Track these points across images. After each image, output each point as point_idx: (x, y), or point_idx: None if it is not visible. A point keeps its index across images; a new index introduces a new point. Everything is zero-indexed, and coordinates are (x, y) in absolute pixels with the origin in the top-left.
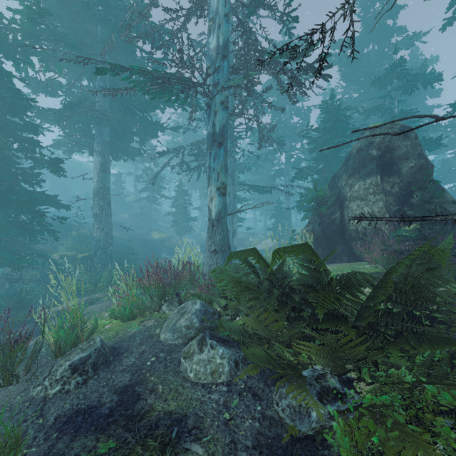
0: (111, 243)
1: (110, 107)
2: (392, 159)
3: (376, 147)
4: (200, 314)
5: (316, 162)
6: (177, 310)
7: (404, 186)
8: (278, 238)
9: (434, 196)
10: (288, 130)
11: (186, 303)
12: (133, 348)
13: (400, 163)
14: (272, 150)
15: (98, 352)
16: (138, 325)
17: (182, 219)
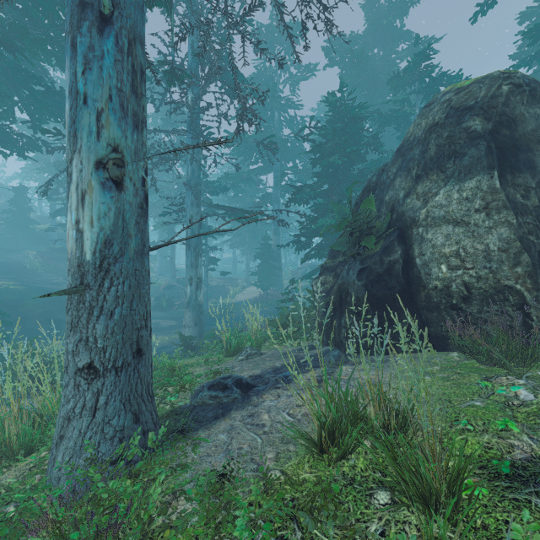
0: None
1: None
2: (514, 139)
3: (481, 114)
4: None
5: (320, 181)
6: None
7: None
8: (265, 285)
9: None
10: (278, 141)
11: None
12: None
13: (529, 149)
14: (257, 168)
15: None
16: None
17: None
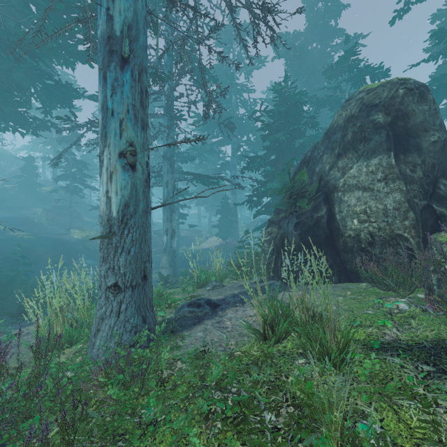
0: None
1: None
2: (407, 129)
3: (383, 111)
4: None
5: (269, 152)
6: None
7: (427, 169)
8: (225, 236)
9: None
10: (235, 119)
11: None
12: None
13: (417, 136)
14: (218, 141)
15: None
16: None
17: None
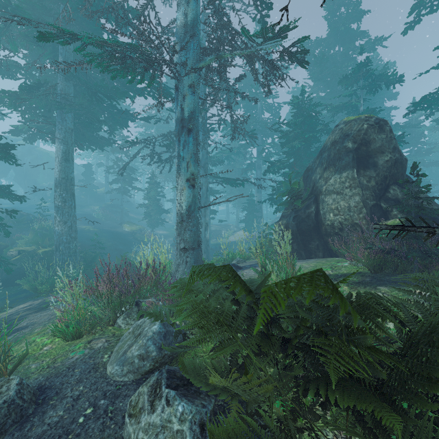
0: (75, 237)
1: (75, 93)
2: (368, 152)
3: (352, 140)
4: (159, 338)
5: (287, 156)
6: (132, 328)
7: (380, 180)
8: (250, 230)
9: (422, 190)
10: (259, 124)
11: (143, 320)
12: (67, 389)
13: (375, 156)
14: (244, 144)
15: (9, 405)
16: (84, 347)
17: (155, 211)
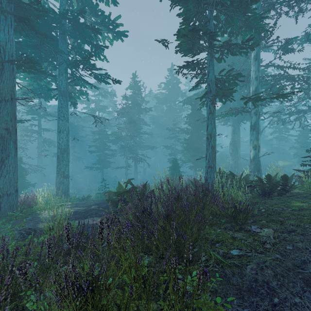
0: (237, 166)
1: (239, 101)
2: None
3: None
4: None
5: None
6: None
7: None
8: None
9: None
10: None
11: None
12: None
13: None
14: None
15: None
16: None
17: (303, 151)
